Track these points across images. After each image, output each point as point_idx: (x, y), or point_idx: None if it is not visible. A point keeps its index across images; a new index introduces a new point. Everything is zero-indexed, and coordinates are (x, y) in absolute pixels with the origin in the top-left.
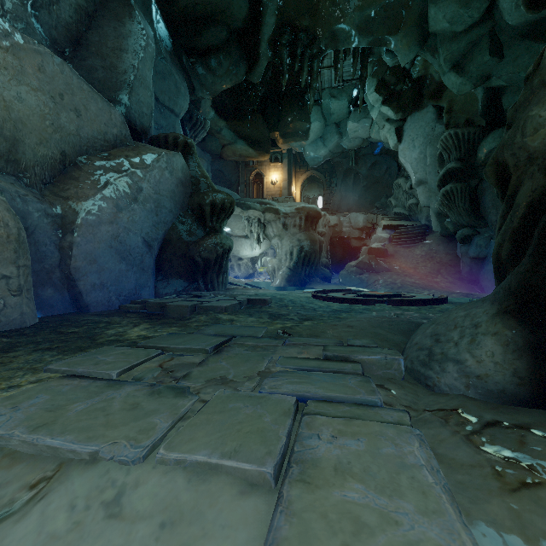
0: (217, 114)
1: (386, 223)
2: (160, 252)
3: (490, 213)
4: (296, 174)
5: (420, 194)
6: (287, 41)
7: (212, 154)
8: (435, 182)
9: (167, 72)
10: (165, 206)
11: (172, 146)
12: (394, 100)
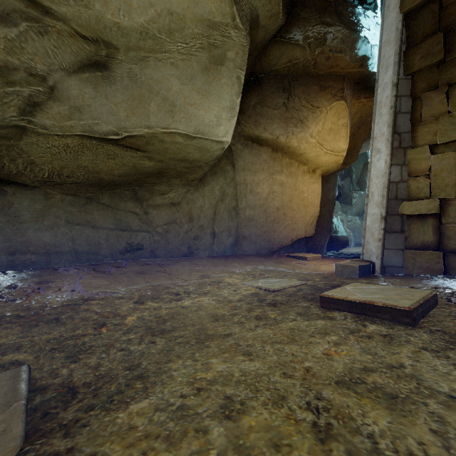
0: None
1: None
2: None
3: None
4: None
5: None
6: None
7: None
8: None
9: None
10: None
11: None
12: None
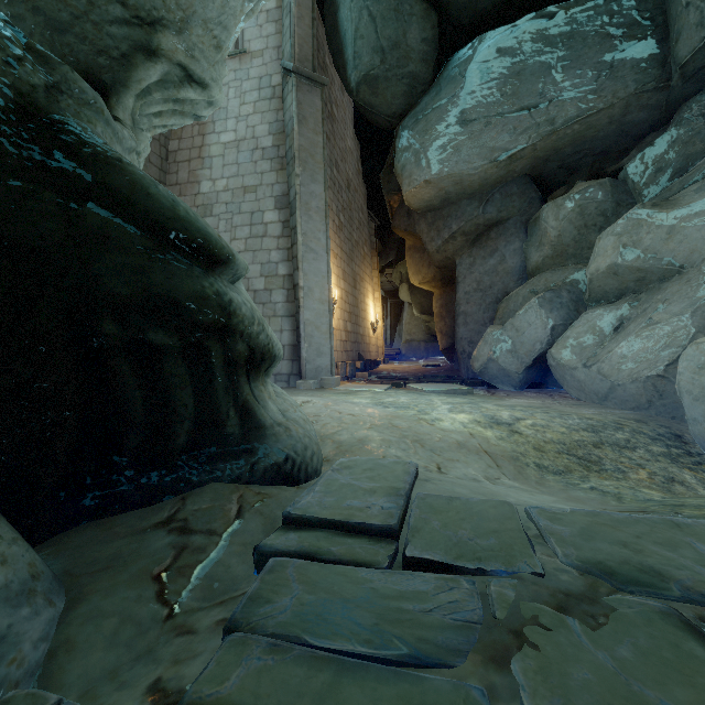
0: None
1: None
2: None
3: None
4: None
5: None
6: None
7: None
8: None
9: None
10: None
11: None
12: None
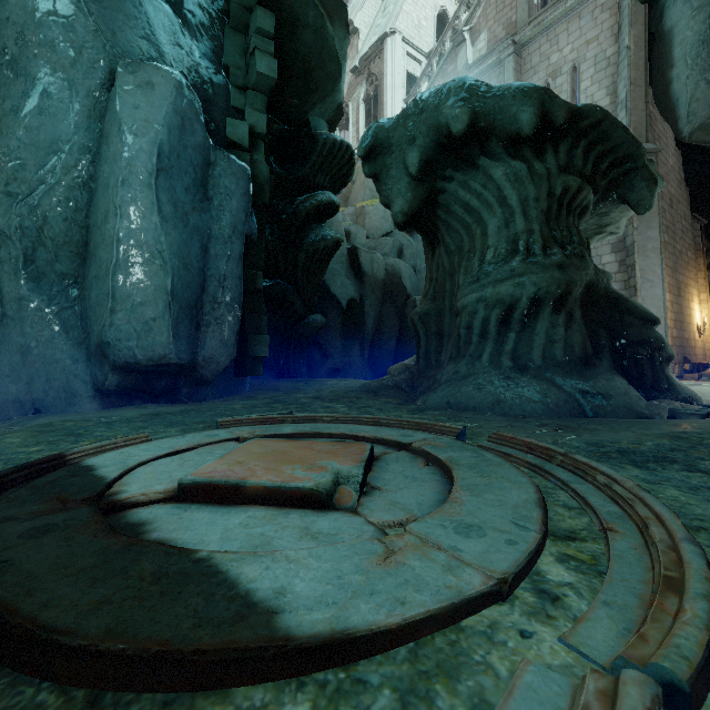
0: None
1: None
2: None
3: None
4: None
5: None
6: None
7: None
8: None
9: None
10: None
11: None
12: None
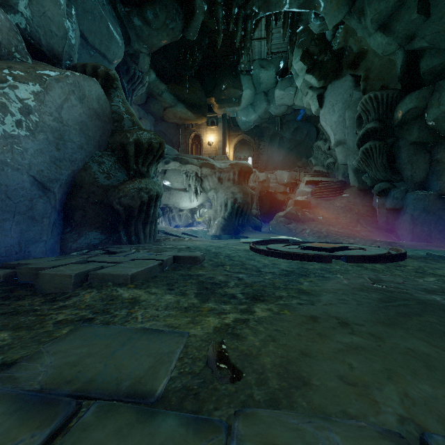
0: (158, 78)
1: (308, 179)
2: (69, 198)
3: (406, 169)
4: (229, 137)
5: (338, 153)
6: (222, 0)
7: (154, 116)
8: (353, 142)
9: (97, 12)
10: (71, 140)
11: (91, 77)
12: (317, 69)
